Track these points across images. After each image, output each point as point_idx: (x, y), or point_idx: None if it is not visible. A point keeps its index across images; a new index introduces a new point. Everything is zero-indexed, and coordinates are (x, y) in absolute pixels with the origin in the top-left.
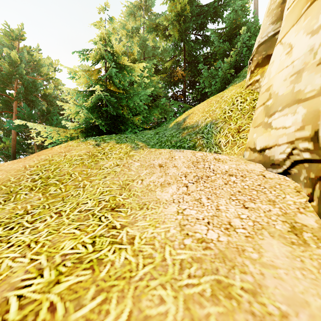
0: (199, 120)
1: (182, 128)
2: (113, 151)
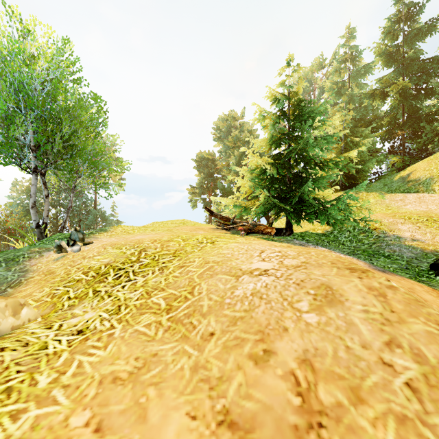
0: (421, 176)
1: (407, 181)
2: (369, 196)
